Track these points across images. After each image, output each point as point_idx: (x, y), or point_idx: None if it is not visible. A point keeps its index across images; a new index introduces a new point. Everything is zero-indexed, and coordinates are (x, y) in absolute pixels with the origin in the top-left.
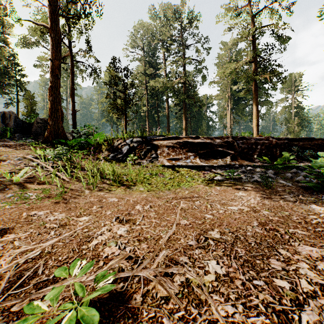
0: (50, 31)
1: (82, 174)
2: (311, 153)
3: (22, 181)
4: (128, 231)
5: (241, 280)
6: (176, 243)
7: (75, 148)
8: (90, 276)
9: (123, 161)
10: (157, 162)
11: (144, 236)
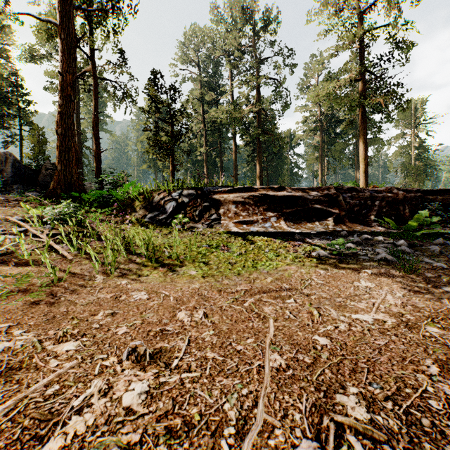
0: (59, 30)
1: (97, 247)
2: None
3: None
4: (149, 394)
5: None
6: (266, 447)
7: (95, 205)
8: None
9: (167, 225)
10: (219, 227)
11: (184, 412)
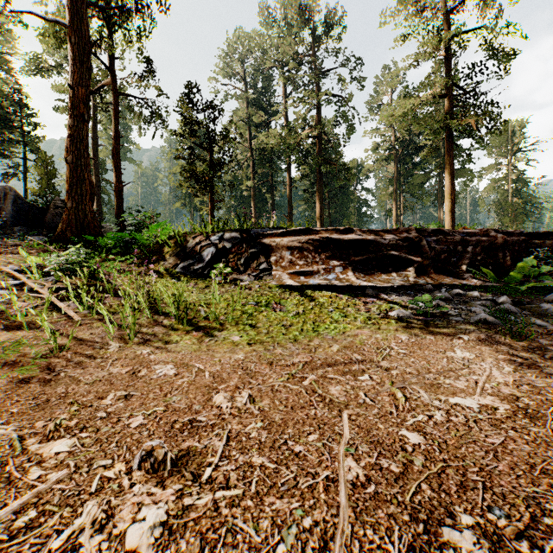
0: (69, 32)
1: (114, 304)
2: None
3: None
4: (166, 526)
5: None
6: None
7: (114, 251)
8: None
9: (204, 277)
10: (269, 279)
11: None
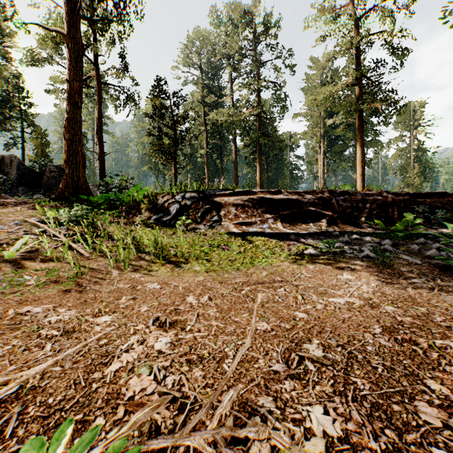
0: (66, 40)
1: (109, 246)
2: (443, 215)
3: (18, 258)
4: (172, 344)
5: (372, 450)
6: (252, 368)
7: (102, 207)
8: (94, 447)
9: (171, 227)
10: (220, 228)
11: (197, 352)
